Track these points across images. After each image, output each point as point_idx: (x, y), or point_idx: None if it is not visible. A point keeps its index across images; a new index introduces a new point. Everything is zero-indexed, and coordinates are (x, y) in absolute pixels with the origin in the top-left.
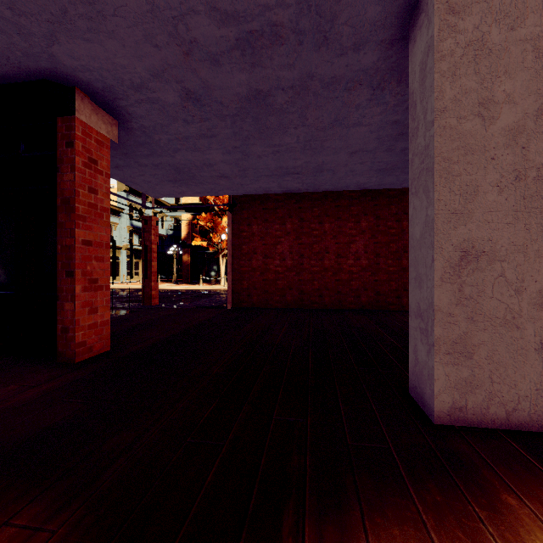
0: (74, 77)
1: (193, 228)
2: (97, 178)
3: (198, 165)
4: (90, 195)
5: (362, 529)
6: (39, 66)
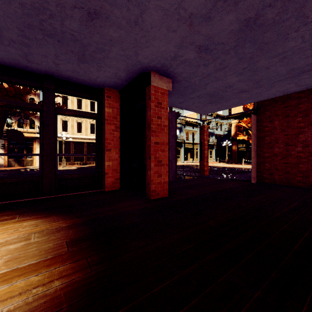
0: (149, 67)
1: (238, 129)
2: (162, 111)
3: (222, 89)
4: (158, 120)
5: None
6: (137, 68)
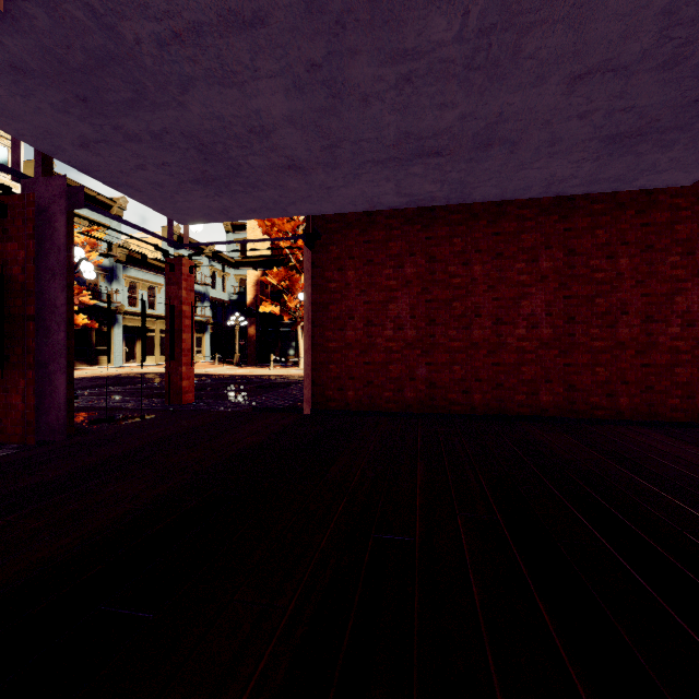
0: None
1: (262, 290)
2: None
3: (239, 132)
4: None
5: None
6: None
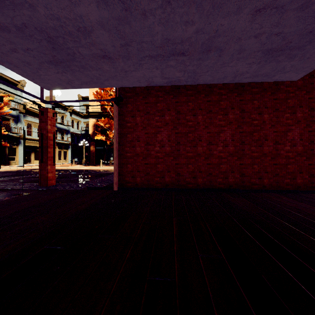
0: None
1: (96, 128)
2: None
3: (71, 30)
4: None
5: None
6: None
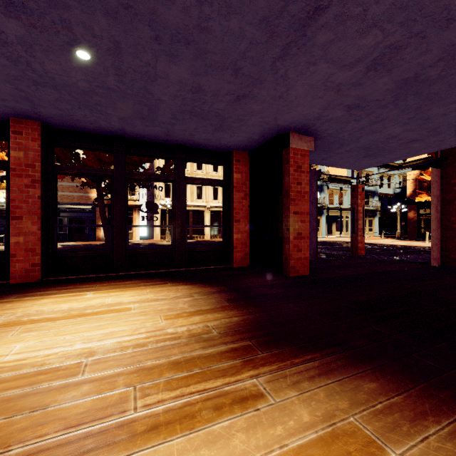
0: (288, 128)
1: (420, 184)
2: (301, 176)
3: (381, 140)
4: (297, 186)
5: (363, 370)
6: (274, 131)
